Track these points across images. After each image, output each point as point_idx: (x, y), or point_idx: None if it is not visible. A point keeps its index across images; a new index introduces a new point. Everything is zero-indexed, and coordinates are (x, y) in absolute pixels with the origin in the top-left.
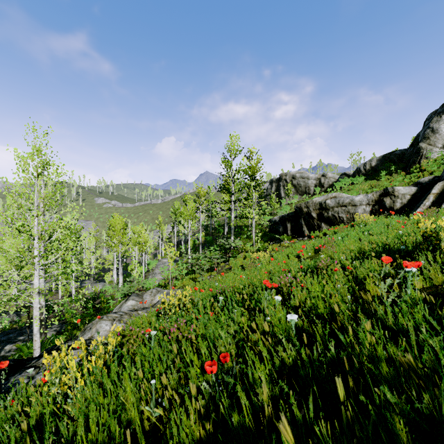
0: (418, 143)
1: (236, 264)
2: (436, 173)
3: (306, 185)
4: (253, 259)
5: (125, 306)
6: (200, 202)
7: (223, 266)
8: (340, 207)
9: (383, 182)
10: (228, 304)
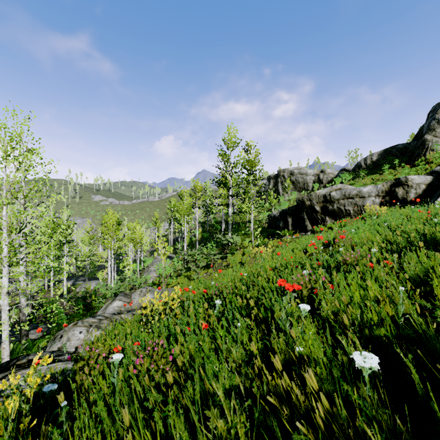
0: (422, 136)
1: (235, 261)
2: None
3: (305, 181)
4: (254, 255)
5: (110, 307)
6: (196, 197)
7: (220, 263)
8: (346, 199)
9: (387, 176)
10: (227, 309)
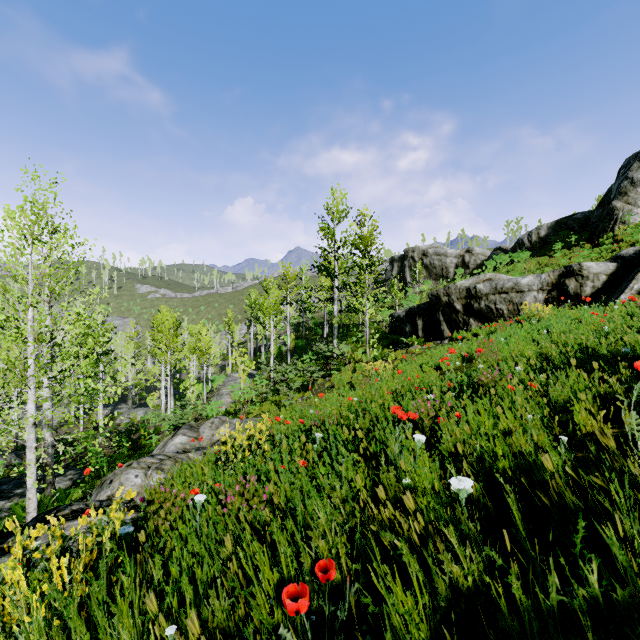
0: (610, 202)
1: (342, 380)
2: (639, 244)
3: (444, 265)
4: (368, 373)
5: (171, 444)
6: (287, 289)
7: (322, 384)
8: (498, 295)
9: (559, 259)
10: (330, 444)
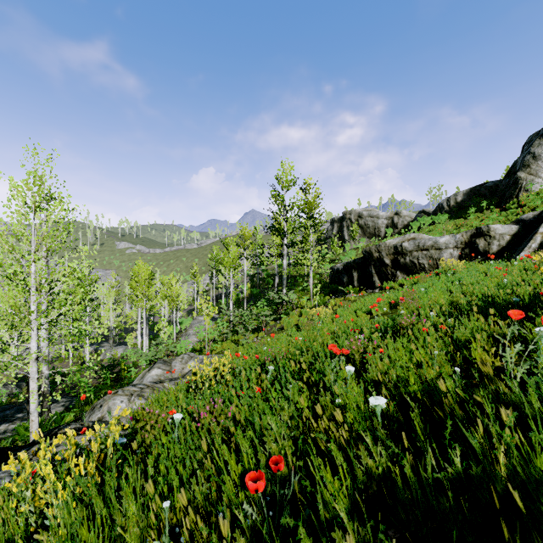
0: (516, 173)
1: (290, 323)
2: (539, 208)
3: (376, 226)
4: (311, 317)
5: (148, 376)
6: (244, 246)
7: (273, 326)
8: (420, 251)
9: (473, 221)
10: (280, 375)
